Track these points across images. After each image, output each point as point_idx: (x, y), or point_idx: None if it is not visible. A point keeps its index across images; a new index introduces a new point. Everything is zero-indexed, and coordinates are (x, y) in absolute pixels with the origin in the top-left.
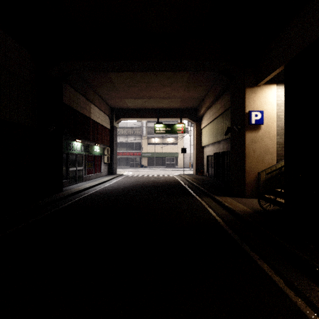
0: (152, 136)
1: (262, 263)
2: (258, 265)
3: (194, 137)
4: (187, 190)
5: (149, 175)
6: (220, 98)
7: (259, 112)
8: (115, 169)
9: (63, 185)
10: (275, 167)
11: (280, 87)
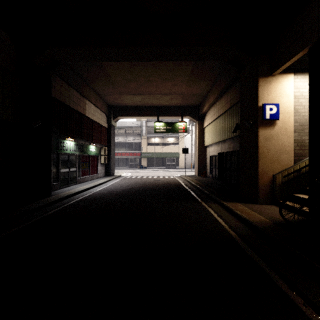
0: (152, 136)
1: (313, 315)
2: (308, 319)
3: (196, 137)
4: (190, 193)
5: (148, 177)
6: (226, 93)
7: (274, 106)
8: (113, 170)
9: (53, 188)
10: (293, 168)
11: (299, 77)
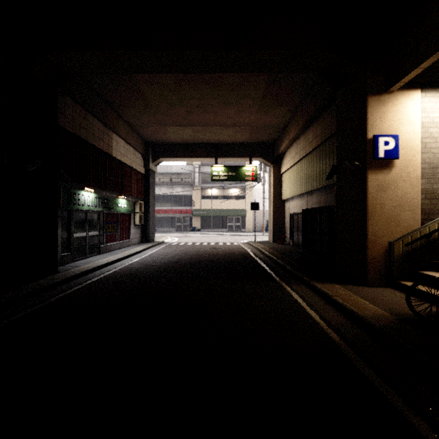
0: (208, 186)
1: None
2: None
3: (271, 186)
4: (264, 269)
5: (203, 243)
6: (314, 123)
7: (391, 138)
8: (153, 234)
9: (62, 261)
10: (419, 232)
11: (428, 94)
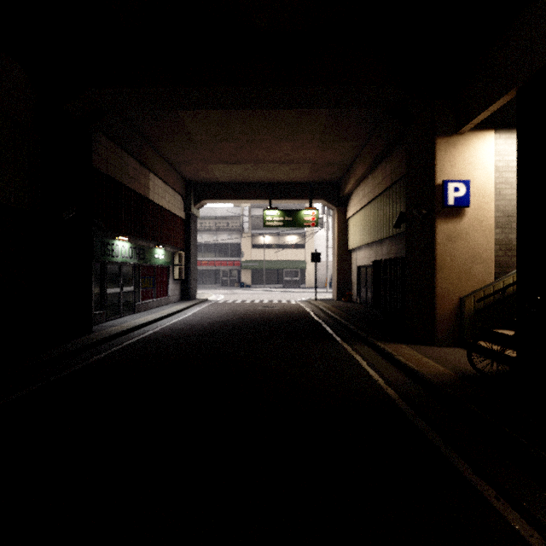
0: (260, 232)
1: (509, 512)
2: (500, 517)
3: (335, 234)
4: (324, 329)
5: (254, 301)
6: (383, 161)
7: (462, 184)
8: (194, 291)
9: (95, 320)
10: (492, 287)
11: (502, 136)
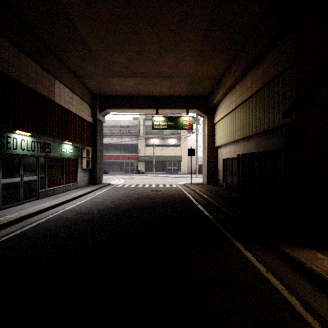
0: (151, 136)
1: None
2: None
3: (205, 135)
4: (208, 218)
5: (145, 185)
6: (253, 68)
7: None
8: (100, 177)
9: None
10: None
11: None
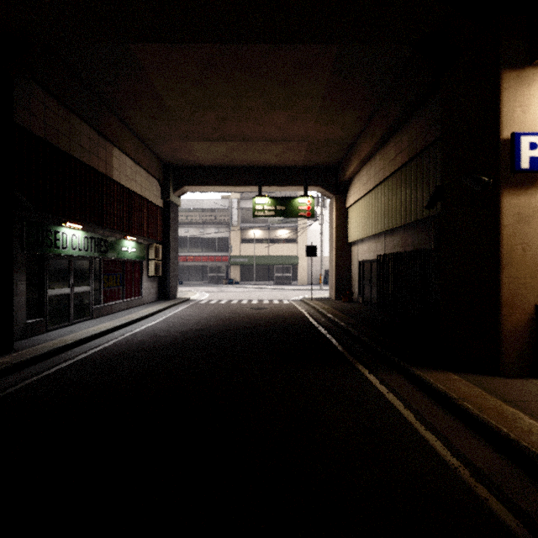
0: (250, 225)
1: None
2: None
3: (333, 225)
4: (330, 342)
5: (242, 301)
6: (397, 133)
7: None
8: (175, 289)
9: (27, 331)
10: None
11: None
